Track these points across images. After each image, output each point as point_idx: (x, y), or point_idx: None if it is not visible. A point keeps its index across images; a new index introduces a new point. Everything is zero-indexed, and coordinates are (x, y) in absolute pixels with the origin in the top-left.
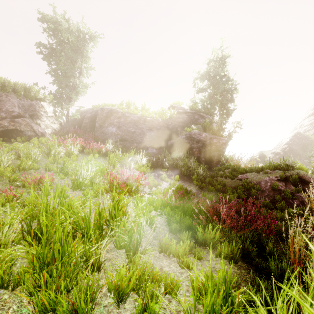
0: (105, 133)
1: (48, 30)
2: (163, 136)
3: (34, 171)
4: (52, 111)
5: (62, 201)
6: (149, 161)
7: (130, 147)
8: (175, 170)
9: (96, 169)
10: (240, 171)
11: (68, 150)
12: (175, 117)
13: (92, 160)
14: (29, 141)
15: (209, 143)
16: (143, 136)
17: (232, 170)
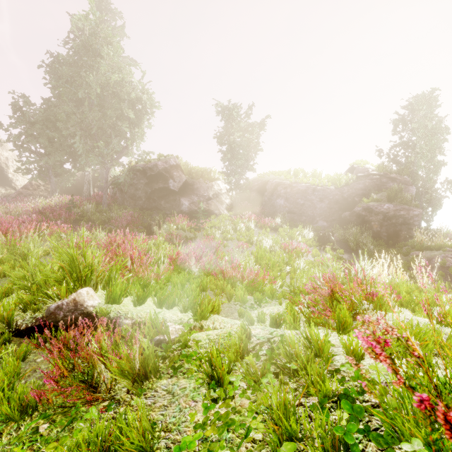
0: (272, 206)
1: (223, 117)
2: (336, 207)
3: (232, 241)
4: (225, 187)
5: (266, 254)
6: (317, 235)
7: (298, 220)
8: (345, 245)
9: (272, 241)
10: (416, 248)
11: (247, 226)
12: (354, 182)
13: (265, 234)
14: (217, 218)
15: (394, 215)
16: (312, 208)
17: (412, 247)
